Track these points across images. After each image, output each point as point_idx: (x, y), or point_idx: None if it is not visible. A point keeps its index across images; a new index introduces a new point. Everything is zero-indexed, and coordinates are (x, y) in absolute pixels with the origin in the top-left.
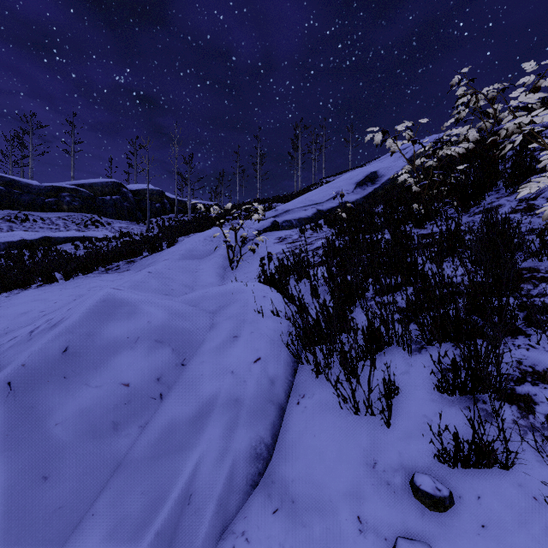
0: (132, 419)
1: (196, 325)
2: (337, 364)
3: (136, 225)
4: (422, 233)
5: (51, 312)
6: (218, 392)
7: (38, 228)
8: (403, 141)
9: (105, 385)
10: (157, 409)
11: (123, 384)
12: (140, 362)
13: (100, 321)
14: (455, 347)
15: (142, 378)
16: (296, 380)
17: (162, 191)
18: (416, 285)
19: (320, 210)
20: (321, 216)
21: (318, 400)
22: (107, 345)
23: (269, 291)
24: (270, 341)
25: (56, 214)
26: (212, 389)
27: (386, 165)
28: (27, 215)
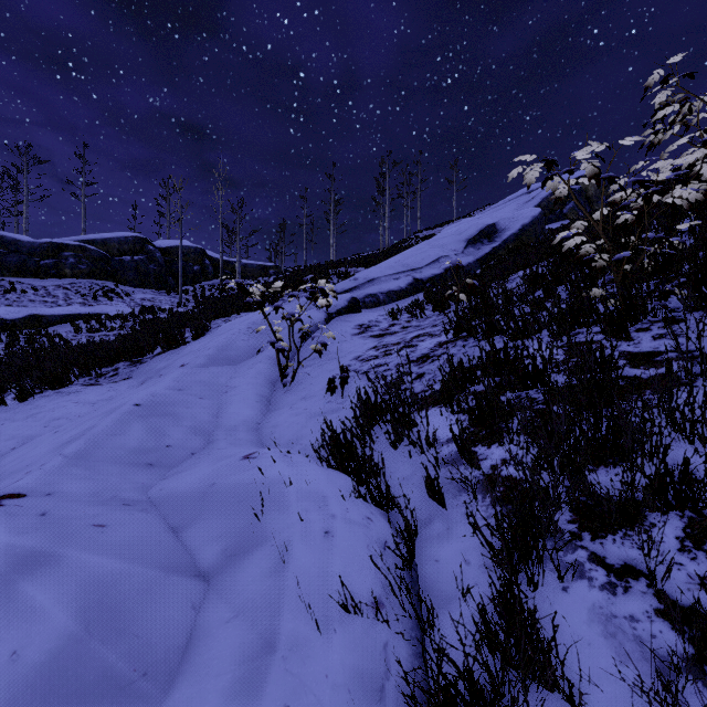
0: None
1: (144, 655)
2: None
3: (165, 296)
4: (628, 350)
5: None
6: None
7: (26, 301)
8: (579, 180)
9: None
10: None
11: None
12: None
13: None
14: None
15: None
16: None
17: (202, 249)
18: (680, 512)
19: (418, 278)
20: (419, 287)
21: None
22: None
23: (338, 504)
24: None
25: (56, 281)
26: None
27: (508, 215)
28: (14, 283)
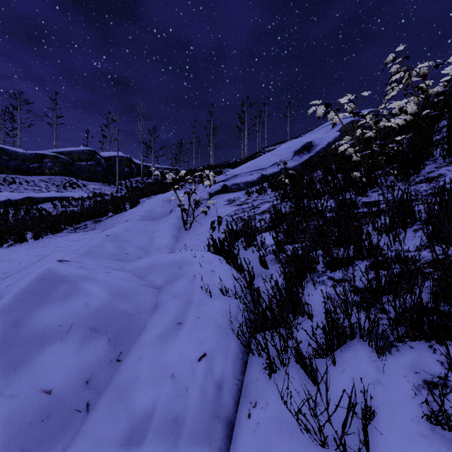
0: (47, 444)
1: (138, 307)
2: (293, 359)
3: (108, 187)
4: (365, 201)
5: (12, 275)
6: (154, 407)
7: (22, 189)
8: (344, 114)
9: (22, 394)
10: (81, 427)
11: (44, 390)
12: (69, 359)
13: (32, 305)
14: (432, 348)
15: (68, 382)
16: (246, 378)
17: (130, 158)
18: (369, 259)
19: (264, 174)
20: (265, 180)
21: (273, 413)
22: (34, 336)
23: (217, 263)
24: (217, 329)
25: (40, 177)
26: (147, 401)
27: (320, 136)
28: (14, 178)
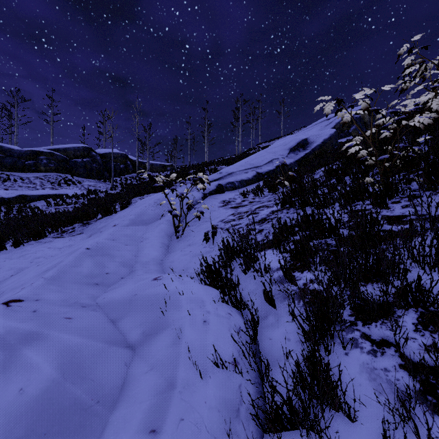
0: None
1: (97, 391)
2: None
3: (103, 183)
4: (386, 214)
5: None
6: None
7: (17, 186)
8: (357, 111)
9: None
10: None
11: None
12: None
13: None
14: None
15: None
16: None
17: (125, 154)
18: (415, 309)
19: (259, 172)
20: (260, 178)
21: None
22: None
23: (211, 305)
24: None
25: (35, 174)
26: None
27: (315, 133)
28: (9, 175)
